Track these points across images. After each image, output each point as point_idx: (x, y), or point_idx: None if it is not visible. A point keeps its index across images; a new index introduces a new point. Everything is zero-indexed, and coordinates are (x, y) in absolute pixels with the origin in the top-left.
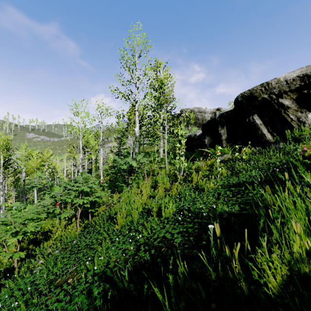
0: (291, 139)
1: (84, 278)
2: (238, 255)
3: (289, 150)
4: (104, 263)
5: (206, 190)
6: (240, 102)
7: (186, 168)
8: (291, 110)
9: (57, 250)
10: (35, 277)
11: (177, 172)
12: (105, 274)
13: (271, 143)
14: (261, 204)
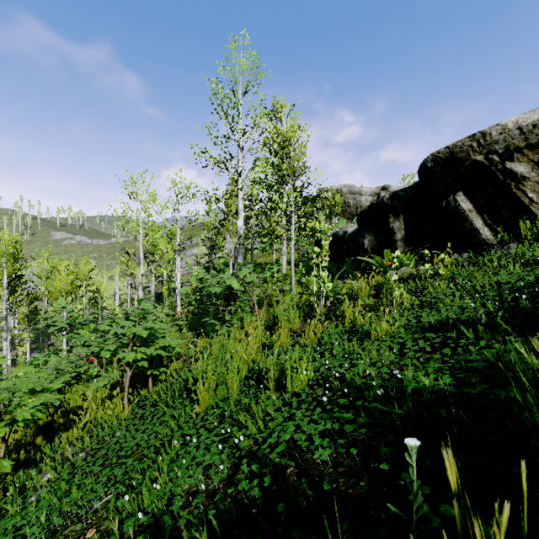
0: (531, 237)
1: (117, 533)
2: (474, 507)
3: (533, 258)
4: (165, 495)
5: (374, 336)
6: (431, 171)
7: (330, 293)
8: (530, 182)
9: (82, 451)
10: (27, 517)
11: (314, 299)
12: (163, 524)
13: (491, 245)
14: (524, 380)
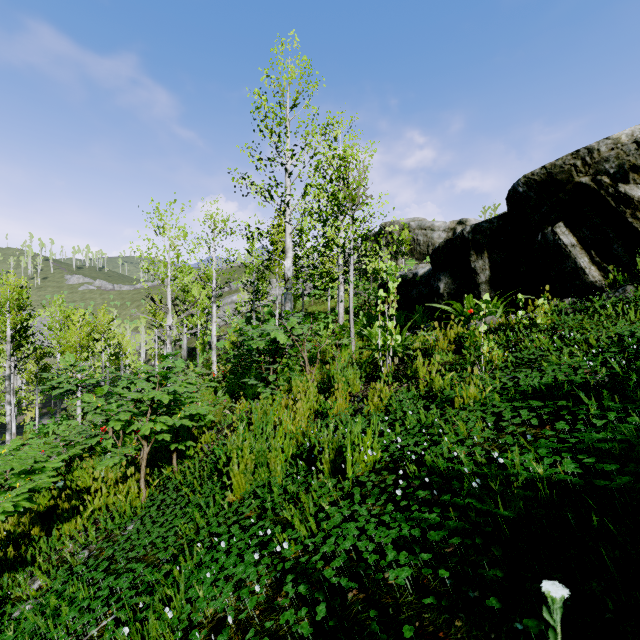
0: None
1: None
2: None
3: None
4: (181, 622)
5: (459, 403)
6: (523, 197)
7: (399, 348)
8: None
9: (85, 549)
10: None
11: (379, 356)
12: None
13: (600, 288)
14: None
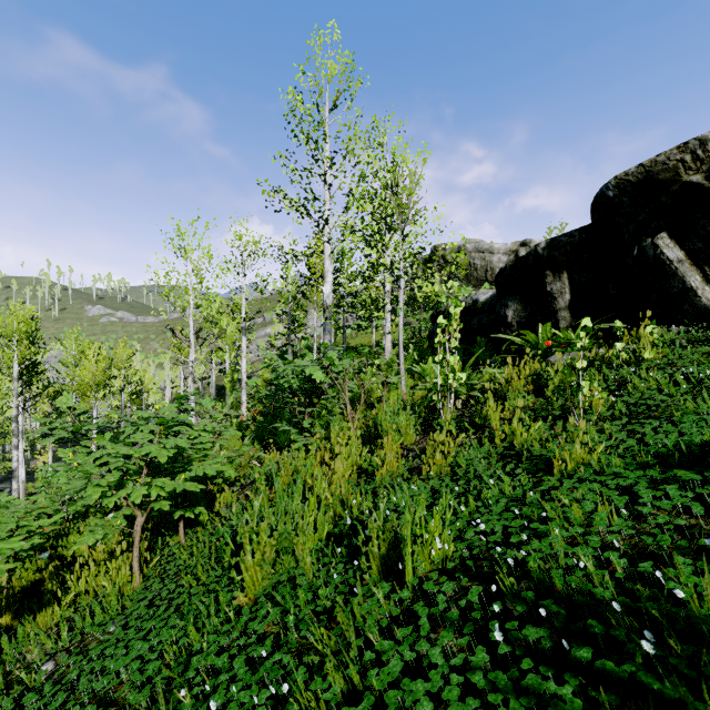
0: None
1: None
2: None
3: None
4: None
5: (559, 468)
6: (613, 203)
7: (462, 388)
8: None
9: (50, 659)
10: None
11: (437, 398)
12: None
13: None
14: None
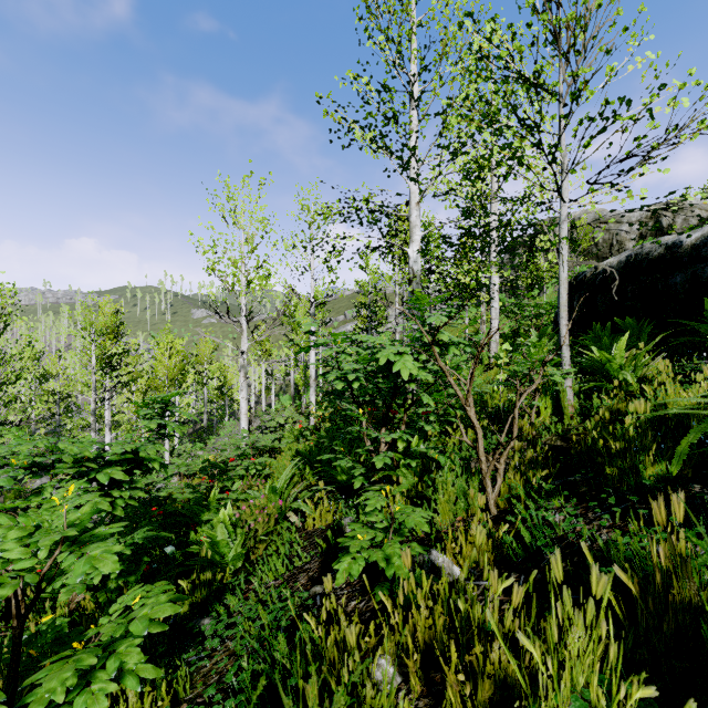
0: None
1: None
2: None
3: None
4: None
5: None
6: None
7: None
8: None
9: None
10: None
11: None
12: None
13: None
14: None
